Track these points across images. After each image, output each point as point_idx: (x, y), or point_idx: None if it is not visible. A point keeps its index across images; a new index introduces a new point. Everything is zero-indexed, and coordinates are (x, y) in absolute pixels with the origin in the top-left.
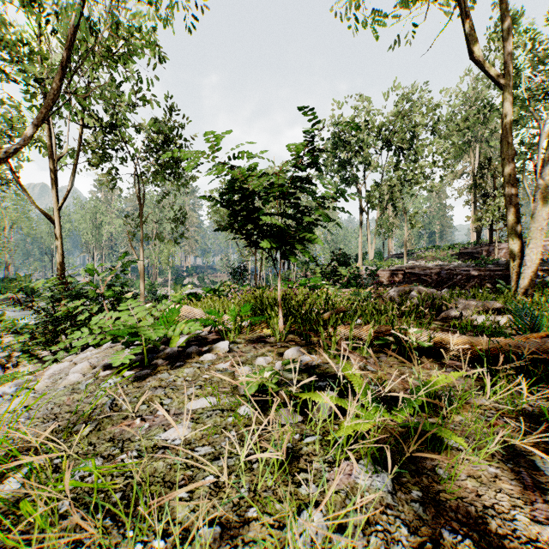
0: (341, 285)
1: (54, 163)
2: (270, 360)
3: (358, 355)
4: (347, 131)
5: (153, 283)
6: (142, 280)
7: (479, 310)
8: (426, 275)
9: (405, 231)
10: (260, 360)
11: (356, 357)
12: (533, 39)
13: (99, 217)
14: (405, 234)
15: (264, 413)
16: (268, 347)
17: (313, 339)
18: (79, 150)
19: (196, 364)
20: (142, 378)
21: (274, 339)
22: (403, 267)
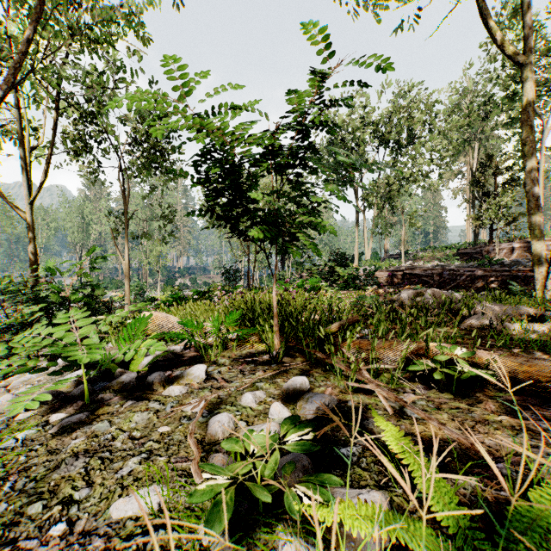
0: (339, 286)
1: (25, 152)
2: (262, 397)
3: (385, 386)
4: (344, 128)
5: (141, 284)
6: (127, 281)
7: (509, 316)
8: (427, 276)
9: (403, 230)
10: (247, 398)
11: (387, 393)
12: (536, 31)
13: (87, 216)
14: (403, 234)
15: (249, 535)
16: (260, 373)
17: (319, 358)
18: (53, 138)
19: (154, 403)
20: (69, 431)
21: (267, 358)
22: (402, 267)
